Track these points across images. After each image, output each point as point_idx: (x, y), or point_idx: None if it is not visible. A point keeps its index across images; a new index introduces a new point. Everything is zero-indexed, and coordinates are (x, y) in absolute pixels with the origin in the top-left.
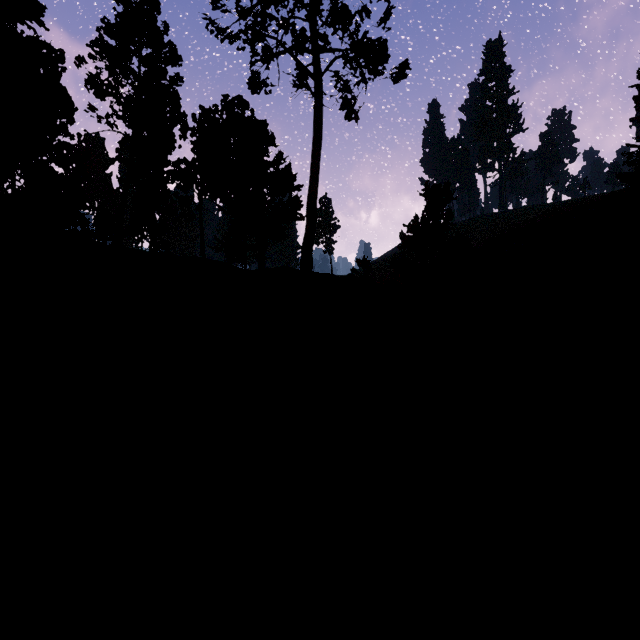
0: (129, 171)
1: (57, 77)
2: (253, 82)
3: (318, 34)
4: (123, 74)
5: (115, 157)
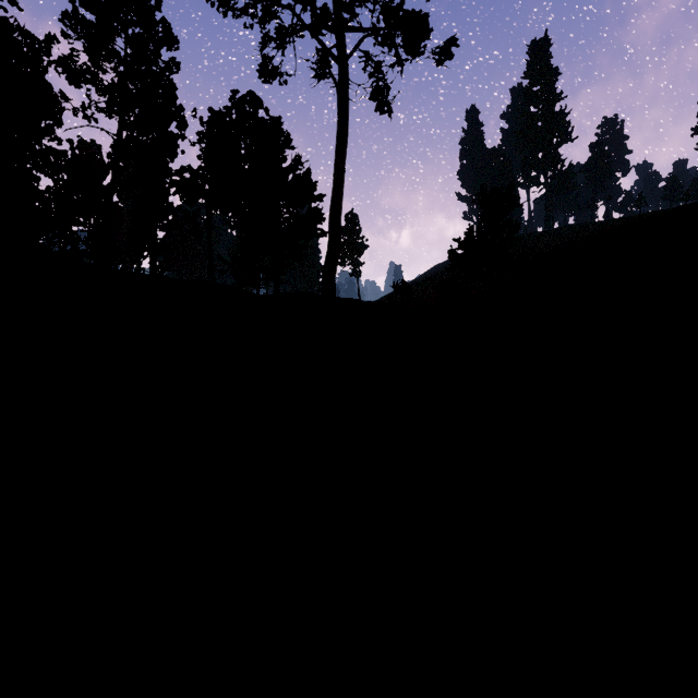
0: (114, 176)
1: (41, 72)
2: (264, 69)
3: (343, 4)
4: (104, 57)
5: (107, 164)
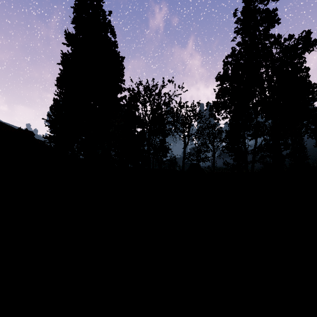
0: None
1: None
2: None
3: None
4: None
5: None
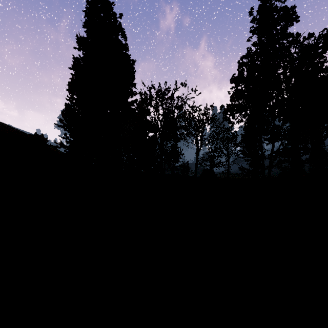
0: None
1: None
2: None
3: None
4: None
5: None
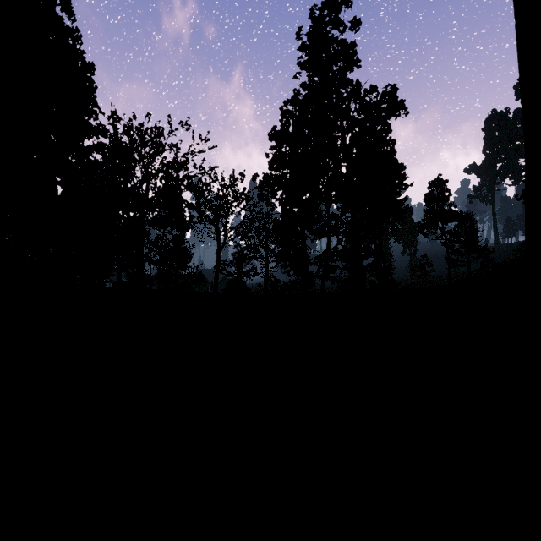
0: None
1: None
2: None
3: None
4: None
5: None
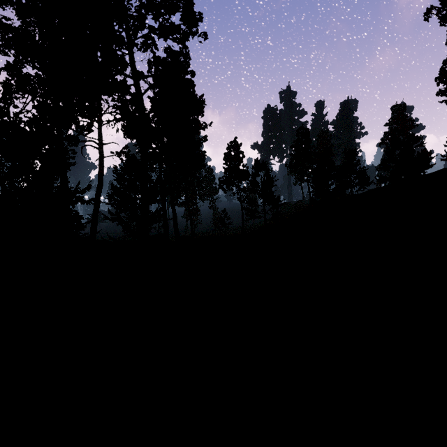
0: None
1: None
2: None
3: None
4: None
5: None
